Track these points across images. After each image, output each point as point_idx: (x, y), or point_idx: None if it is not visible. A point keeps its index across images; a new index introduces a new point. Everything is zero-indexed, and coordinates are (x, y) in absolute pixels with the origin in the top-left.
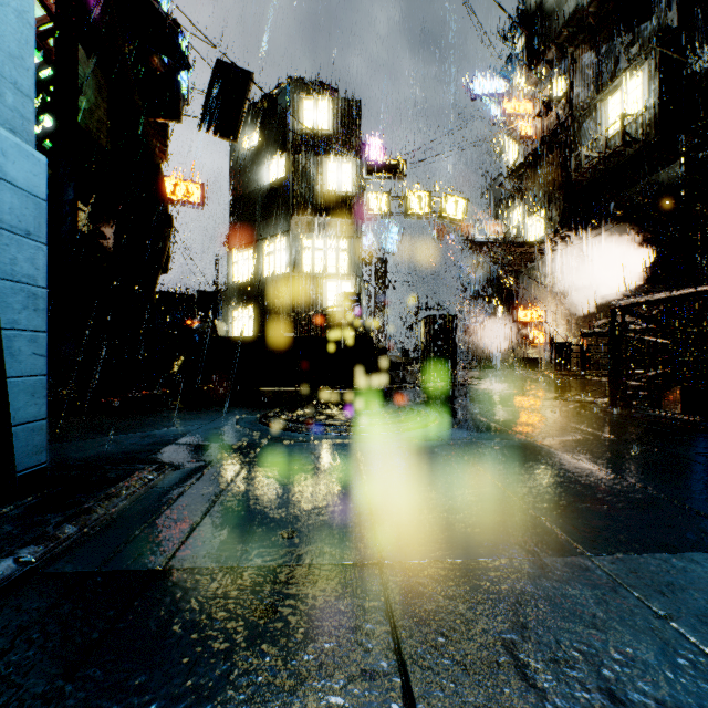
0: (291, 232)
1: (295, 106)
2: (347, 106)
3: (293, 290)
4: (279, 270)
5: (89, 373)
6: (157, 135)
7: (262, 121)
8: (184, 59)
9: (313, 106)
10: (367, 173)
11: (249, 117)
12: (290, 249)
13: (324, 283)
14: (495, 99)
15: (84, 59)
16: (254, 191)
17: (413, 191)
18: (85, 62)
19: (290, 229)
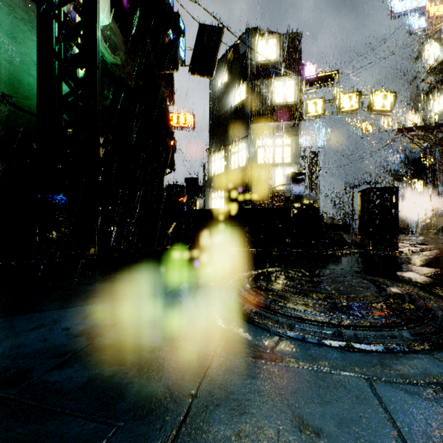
0: (249, 136)
1: (252, 47)
2: (290, 38)
3: (251, 176)
4: (241, 163)
5: (125, 233)
6: (168, 88)
7: (230, 64)
8: (180, 30)
9: (265, 44)
10: (306, 85)
11: (221, 64)
12: (248, 148)
13: (273, 170)
14: (414, 12)
15: (118, 32)
16: (225, 113)
17: (344, 93)
18: (119, 34)
19: (248, 134)
